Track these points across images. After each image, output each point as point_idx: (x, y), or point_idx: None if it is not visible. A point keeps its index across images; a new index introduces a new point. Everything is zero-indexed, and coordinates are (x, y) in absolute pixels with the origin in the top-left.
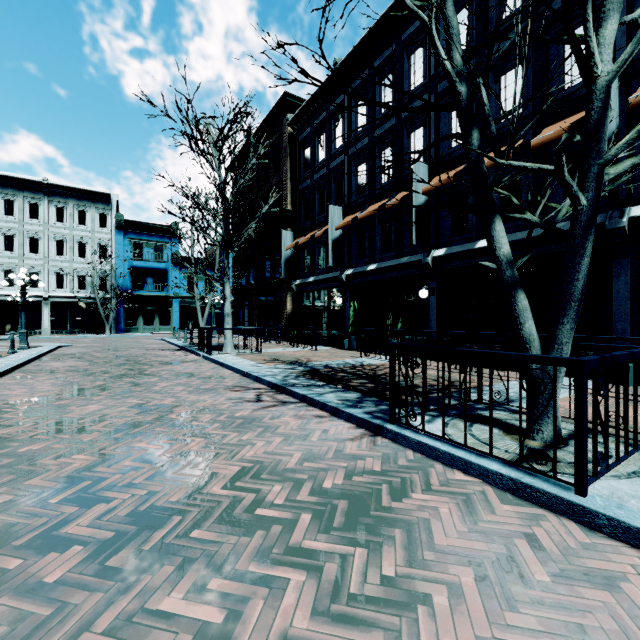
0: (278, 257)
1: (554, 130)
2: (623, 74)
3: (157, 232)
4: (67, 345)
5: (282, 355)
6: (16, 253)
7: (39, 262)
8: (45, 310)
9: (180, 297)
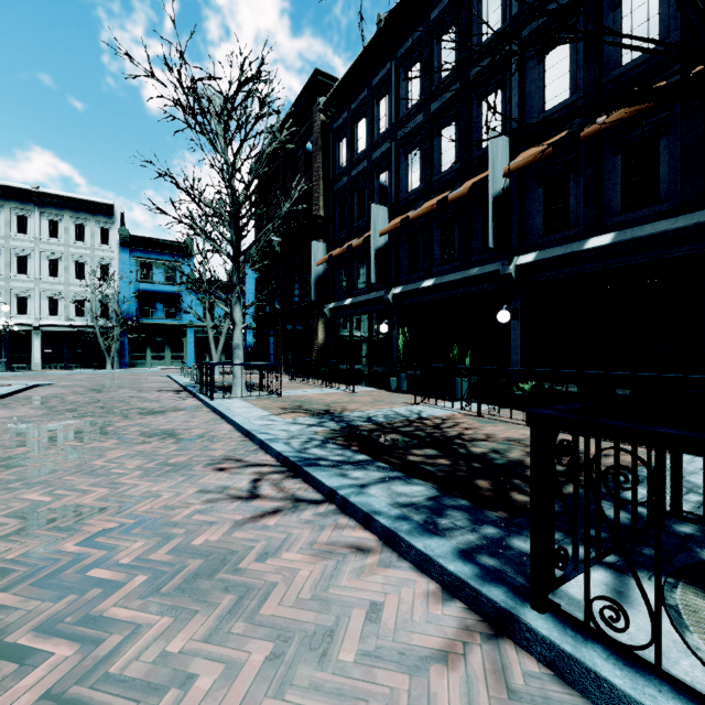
0: (308, 276)
1: None
2: None
3: (168, 250)
4: (46, 384)
5: (308, 400)
6: (1, 274)
7: (29, 284)
8: (36, 341)
9: (195, 326)
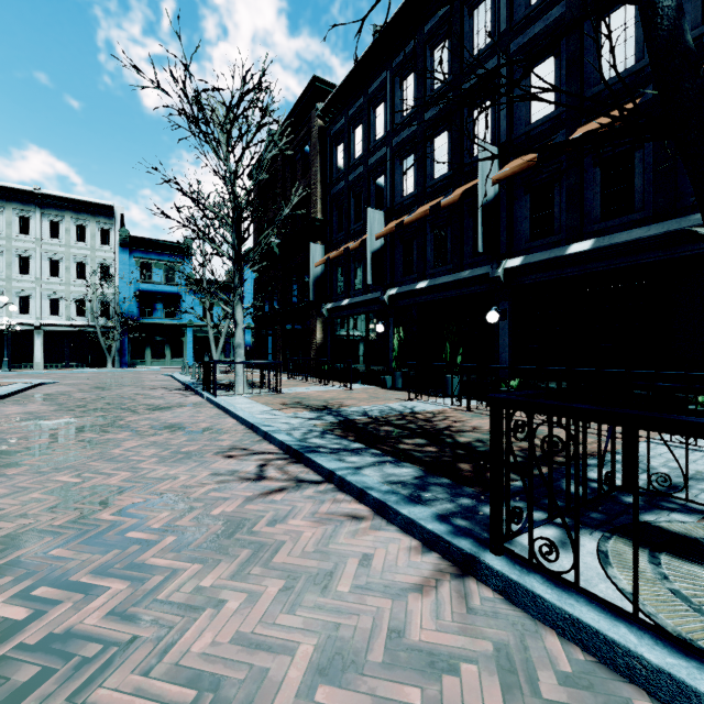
0: (306, 277)
1: None
2: None
3: (168, 250)
4: (50, 382)
5: (307, 397)
6: (3, 274)
7: (30, 285)
8: (37, 340)
9: (195, 325)
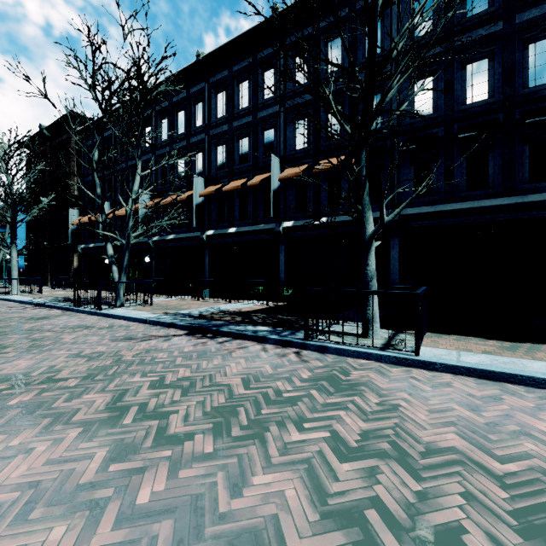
0: (68, 226)
1: (183, 196)
2: (207, 179)
3: None
4: None
5: (58, 295)
6: None
7: None
8: None
9: None
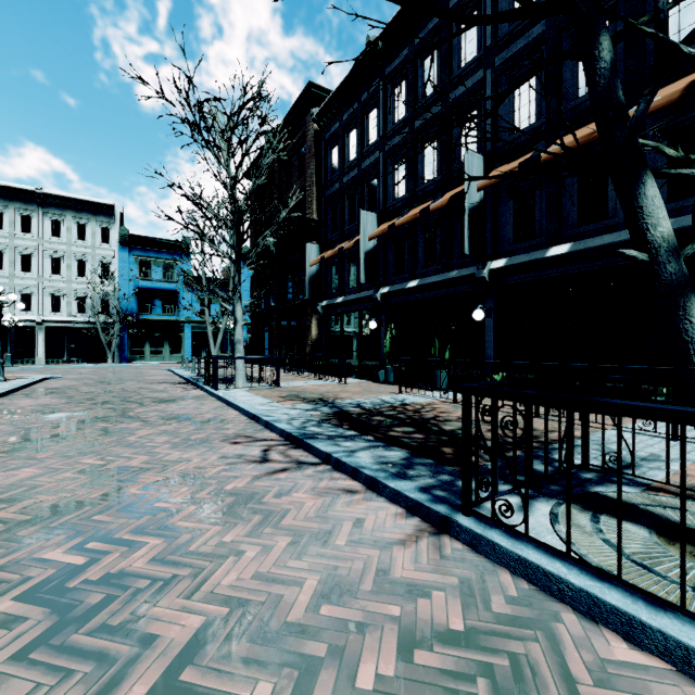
0: (302, 275)
1: (662, 95)
2: None
3: (166, 248)
4: (55, 377)
5: (304, 390)
6: (6, 272)
7: (32, 282)
8: (39, 336)
9: (192, 322)
